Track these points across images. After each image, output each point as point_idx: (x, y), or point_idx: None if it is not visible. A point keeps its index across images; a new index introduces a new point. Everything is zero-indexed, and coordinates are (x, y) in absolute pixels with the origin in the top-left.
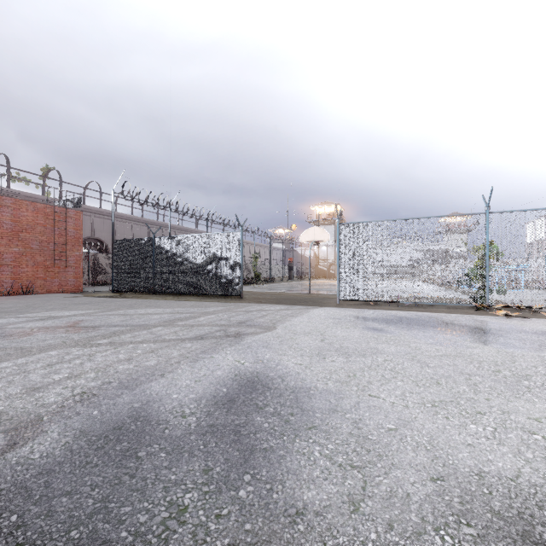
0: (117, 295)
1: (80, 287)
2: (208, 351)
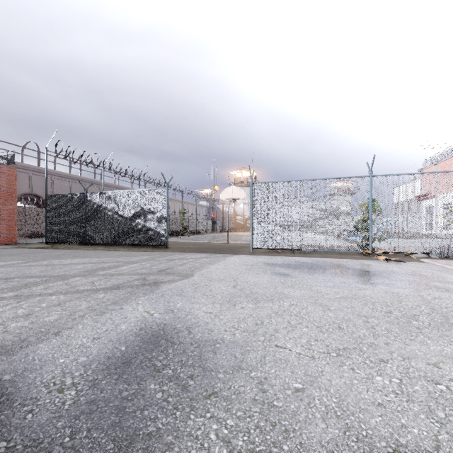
0: (49, 246)
1: (13, 239)
2: (119, 302)
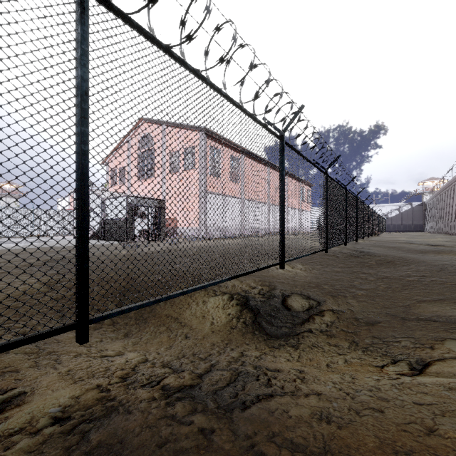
0: None
1: None
2: None
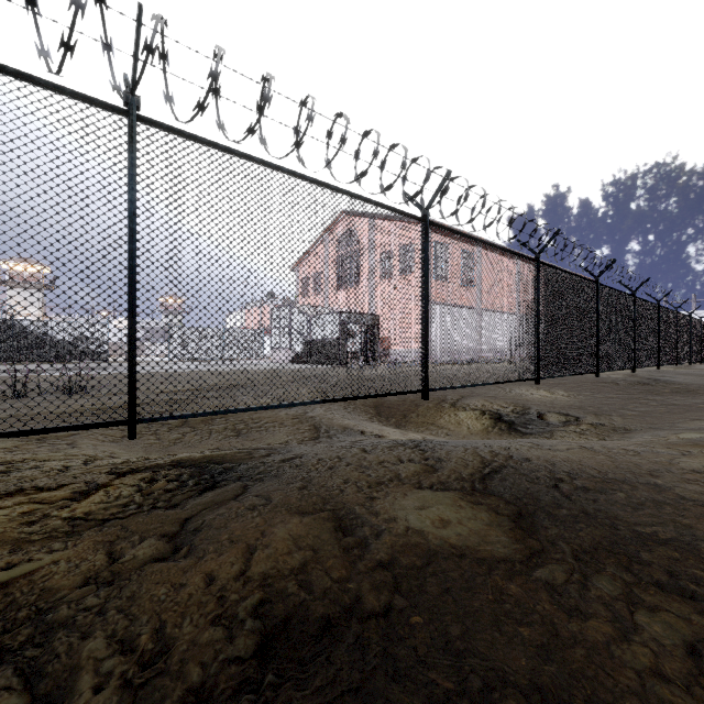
0: None
1: None
2: None
